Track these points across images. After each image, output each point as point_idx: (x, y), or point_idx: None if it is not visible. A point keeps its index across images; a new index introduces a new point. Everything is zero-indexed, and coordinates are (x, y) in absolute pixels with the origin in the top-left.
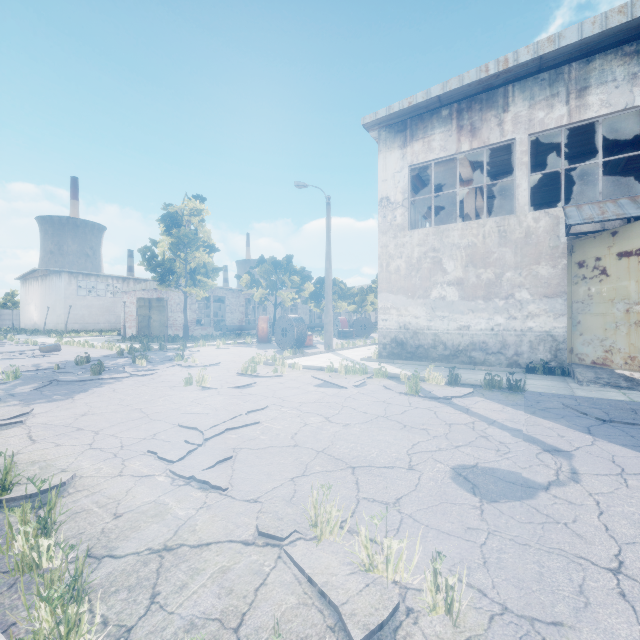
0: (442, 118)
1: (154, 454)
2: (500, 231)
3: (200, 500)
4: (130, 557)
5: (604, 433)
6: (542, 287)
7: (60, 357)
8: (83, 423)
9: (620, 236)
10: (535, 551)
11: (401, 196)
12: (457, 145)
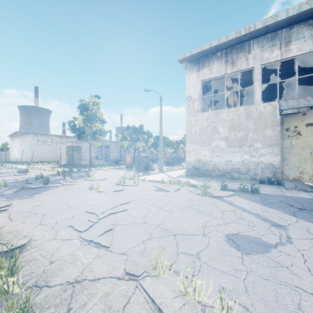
0: (217, 57)
1: (72, 227)
2: (246, 113)
3: (95, 253)
4: (57, 287)
5: (302, 216)
6: (267, 141)
7: (28, 175)
8: (37, 210)
9: (307, 115)
10: (272, 283)
11: (197, 95)
12: (225, 70)
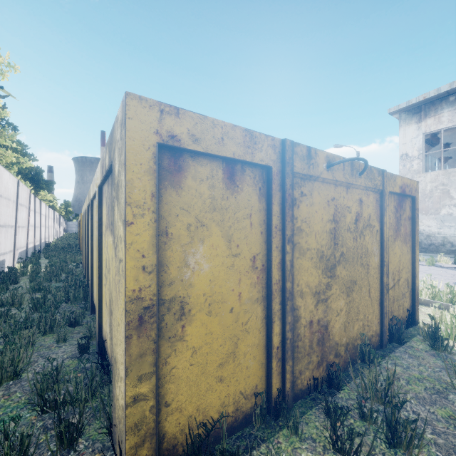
0: (449, 102)
1: None
2: None
3: None
4: None
5: None
6: None
7: None
8: None
9: None
10: None
11: (417, 152)
12: None
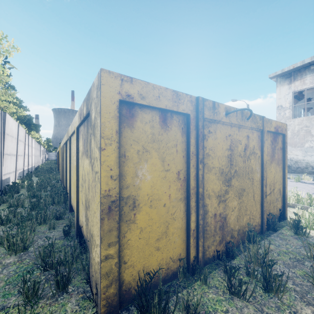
0: (311, 70)
1: None
2: None
3: None
4: None
5: None
6: None
7: None
8: None
9: None
10: None
11: (288, 104)
12: None
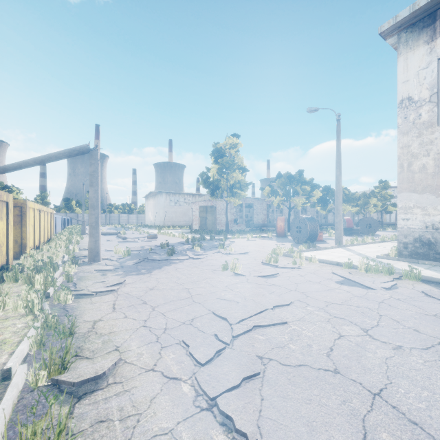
0: None
1: (187, 346)
2: None
3: None
4: None
5: None
6: None
7: (156, 242)
8: (148, 297)
9: None
10: None
11: (428, 92)
12: None
